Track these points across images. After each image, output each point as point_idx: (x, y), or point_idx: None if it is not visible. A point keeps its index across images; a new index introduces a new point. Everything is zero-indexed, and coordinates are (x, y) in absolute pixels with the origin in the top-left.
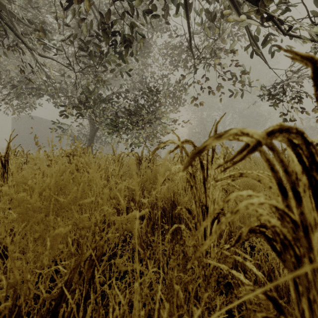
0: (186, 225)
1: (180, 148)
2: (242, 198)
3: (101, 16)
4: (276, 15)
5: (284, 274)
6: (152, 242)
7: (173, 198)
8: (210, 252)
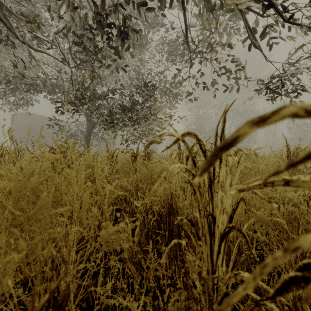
0: (186, 233)
1: (178, 144)
2: (248, 200)
3: (95, 6)
4: (278, 5)
5: (310, 299)
6: (146, 252)
7: (170, 201)
8: (218, 273)
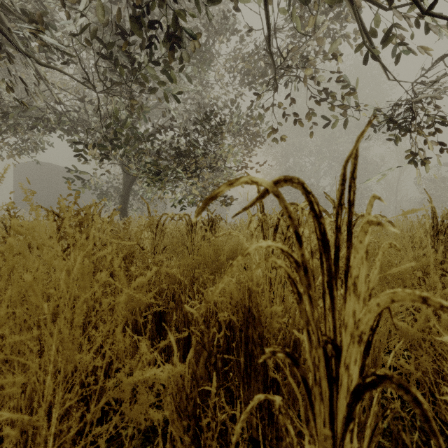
0: (276, 361)
1: (261, 205)
2: None
3: None
4: None
5: None
6: (207, 393)
7: (248, 302)
8: None
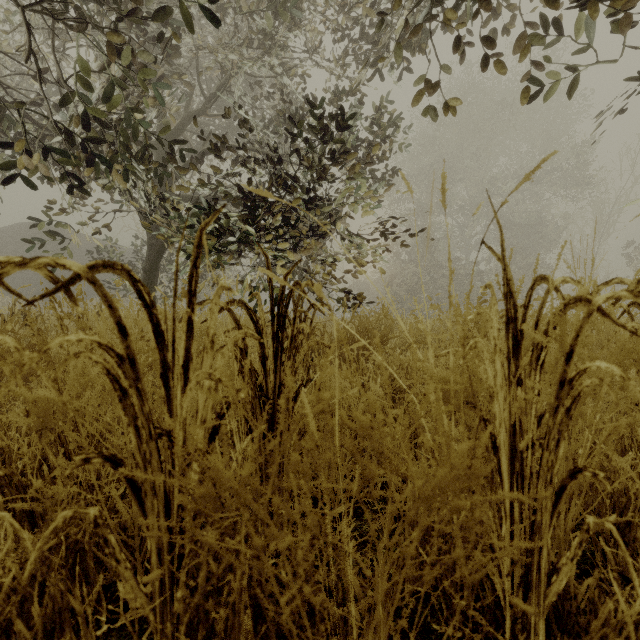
0: None
1: None
2: None
3: None
4: None
5: None
6: None
7: None
8: None
